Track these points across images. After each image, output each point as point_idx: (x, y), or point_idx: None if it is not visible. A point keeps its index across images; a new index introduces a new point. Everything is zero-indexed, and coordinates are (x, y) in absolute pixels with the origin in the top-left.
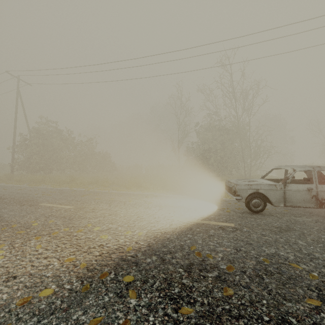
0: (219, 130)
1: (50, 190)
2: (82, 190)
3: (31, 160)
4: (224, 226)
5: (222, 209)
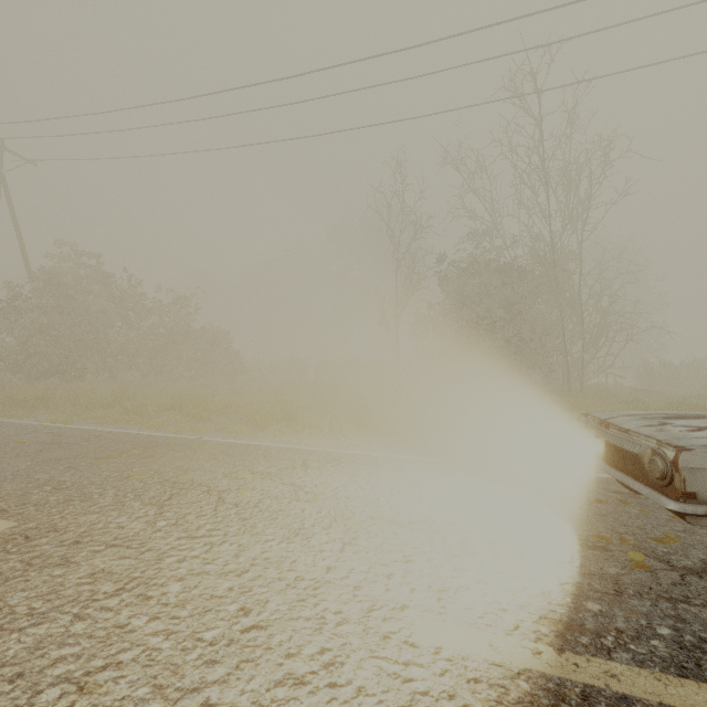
0: (501, 272)
1: (28, 433)
2: (120, 435)
3: (30, 348)
4: None
5: (601, 542)
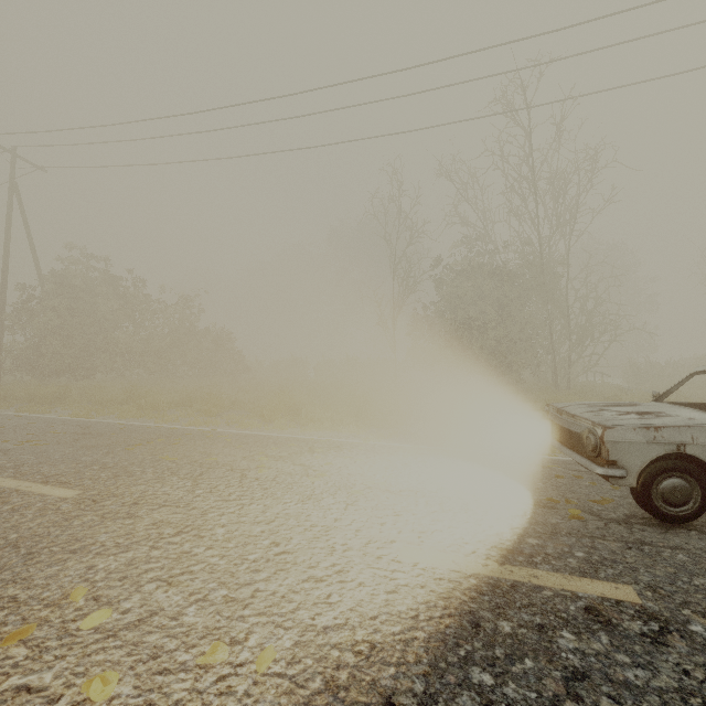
0: (492, 276)
1: (58, 426)
2: (142, 427)
3: (42, 348)
4: (600, 601)
5: (550, 503)
